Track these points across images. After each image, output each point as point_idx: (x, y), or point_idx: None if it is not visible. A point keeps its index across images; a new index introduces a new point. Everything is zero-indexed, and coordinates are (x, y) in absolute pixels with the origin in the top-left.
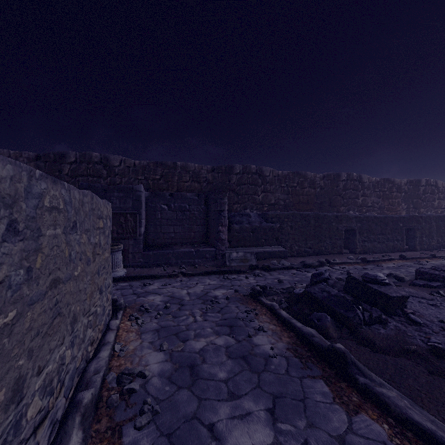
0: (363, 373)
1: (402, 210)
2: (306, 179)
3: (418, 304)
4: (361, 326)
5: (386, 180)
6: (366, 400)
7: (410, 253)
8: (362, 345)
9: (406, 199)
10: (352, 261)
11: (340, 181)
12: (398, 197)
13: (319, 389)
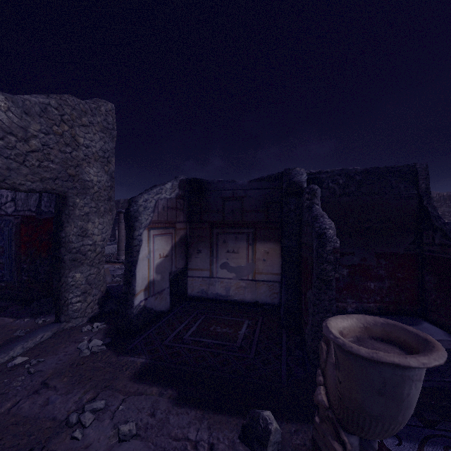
0: None
1: None
2: None
3: None
4: None
5: None
6: None
7: None
8: None
9: None
10: None
11: None
12: None
13: None
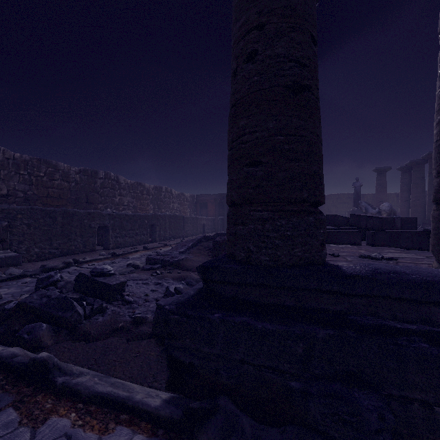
0: (65, 372)
1: (150, 210)
2: (58, 170)
3: (135, 286)
4: (82, 321)
5: (139, 184)
6: (61, 400)
7: (152, 244)
8: (78, 341)
9: (153, 201)
10: (102, 257)
11: (98, 178)
12: (147, 199)
13: (2, 422)
